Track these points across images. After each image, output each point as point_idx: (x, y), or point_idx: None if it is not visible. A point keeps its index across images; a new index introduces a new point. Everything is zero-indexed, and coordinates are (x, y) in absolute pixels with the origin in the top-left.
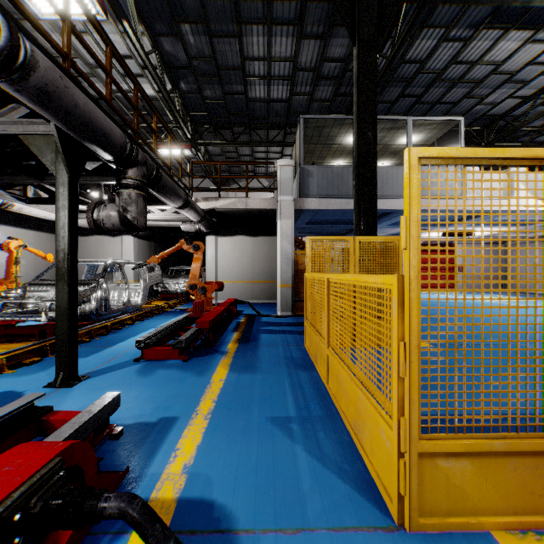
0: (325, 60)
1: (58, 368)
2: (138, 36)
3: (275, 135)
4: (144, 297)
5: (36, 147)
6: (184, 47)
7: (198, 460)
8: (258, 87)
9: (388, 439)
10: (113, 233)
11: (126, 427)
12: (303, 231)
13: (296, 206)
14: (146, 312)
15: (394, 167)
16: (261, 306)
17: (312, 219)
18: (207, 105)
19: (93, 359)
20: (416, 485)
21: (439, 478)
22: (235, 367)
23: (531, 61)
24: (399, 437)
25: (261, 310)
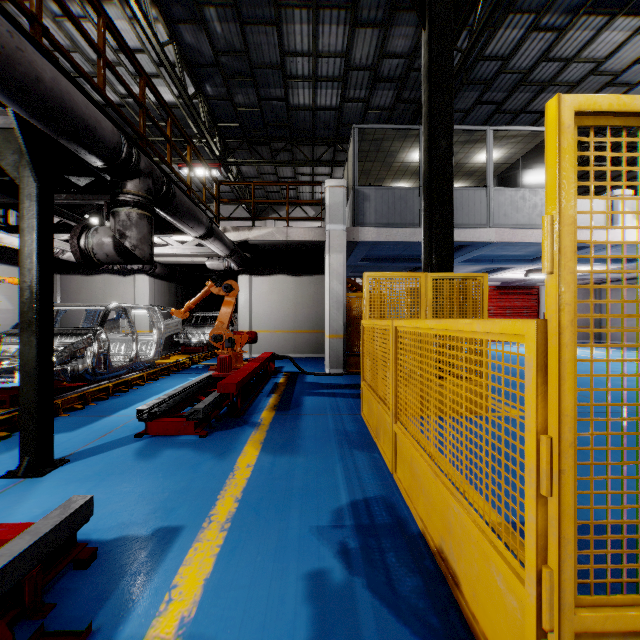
0: (385, 56)
1: (23, 450)
2: (149, 21)
3: (323, 152)
4: (157, 350)
5: None
6: (208, 38)
7: (203, 607)
8: (302, 91)
9: (512, 591)
10: (124, 271)
11: (103, 546)
12: (356, 270)
13: (348, 237)
14: (162, 369)
15: (471, 190)
16: (305, 361)
17: (368, 255)
18: (239, 115)
19: (82, 433)
20: None
21: None
22: (268, 446)
23: None
24: (539, 600)
25: (305, 367)
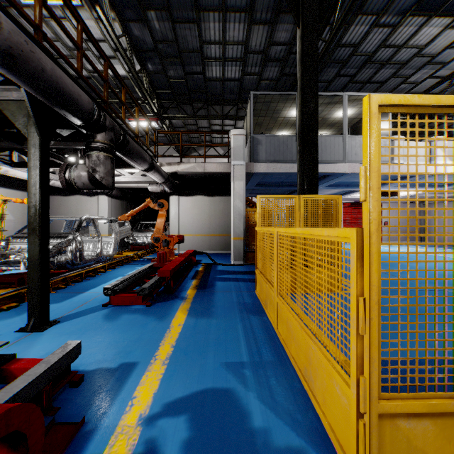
0: (273, 44)
1: (30, 314)
2: (109, 21)
3: (229, 110)
4: (115, 248)
5: (10, 112)
6: (150, 32)
7: (153, 409)
8: (215, 67)
9: (344, 394)
10: (90, 193)
11: (87, 374)
12: (252, 192)
13: (247, 169)
14: (117, 261)
15: (332, 136)
16: (217, 256)
17: (261, 182)
18: (171, 84)
19: (66, 304)
20: (377, 448)
21: (400, 440)
22: (192, 312)
23: (450, 45)
24: (358, 396)
25: (217, 260)
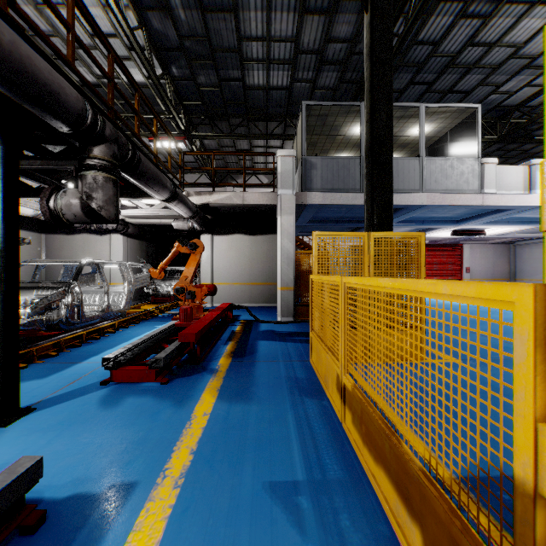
0: (330, 41)
1: None
2: (120, 7)
3: (275, 127)
4: (128, 301)
5: None
6: (173, 24)
7: None
8: (257, 72)
9: None
10: (100, 231)
11: (54, 506)
12: (304, 230)
13: (298, 201)
14: (132, 318)
15: (405, 159)
16: (260, 310)
17: (314, 217)
18: (202, 94)
19: (52, 380)
20: None
21: None
22: (225, 393)
23: None
24: None
25: (259, 315)
